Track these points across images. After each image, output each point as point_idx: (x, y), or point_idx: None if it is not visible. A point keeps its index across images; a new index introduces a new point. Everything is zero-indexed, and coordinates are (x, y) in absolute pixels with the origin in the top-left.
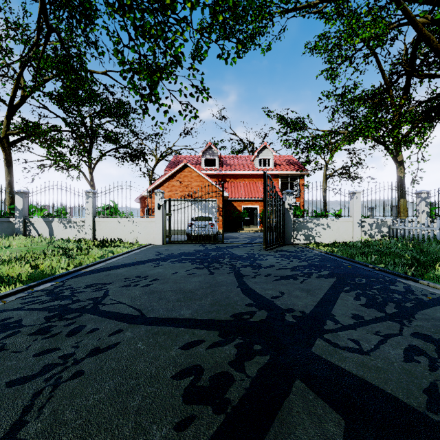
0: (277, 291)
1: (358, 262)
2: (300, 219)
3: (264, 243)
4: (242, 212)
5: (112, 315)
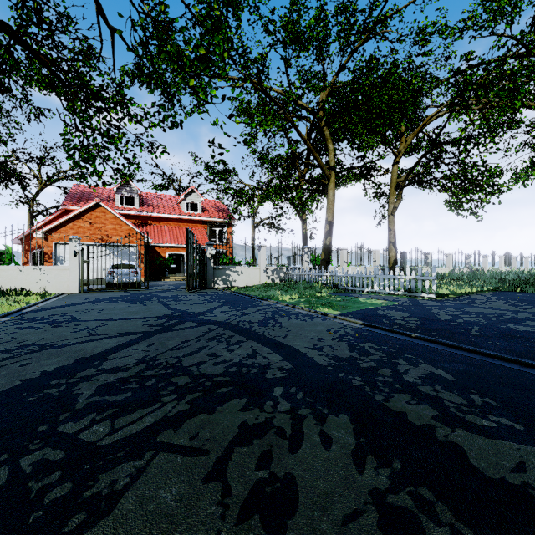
0: (189, 308)
1: (248, 295)
2: (219, 267)
3: (187, 287)
4: (167, 259)
5: (92, 320)
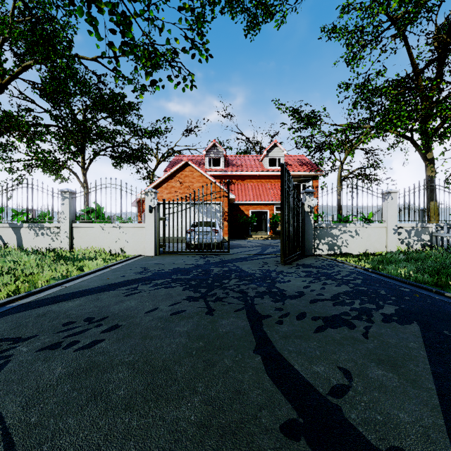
0: (333, 364)
1: (423, 287)
2: (322, 225)
3: (281, 256)
4: (250, 217)
5: None
